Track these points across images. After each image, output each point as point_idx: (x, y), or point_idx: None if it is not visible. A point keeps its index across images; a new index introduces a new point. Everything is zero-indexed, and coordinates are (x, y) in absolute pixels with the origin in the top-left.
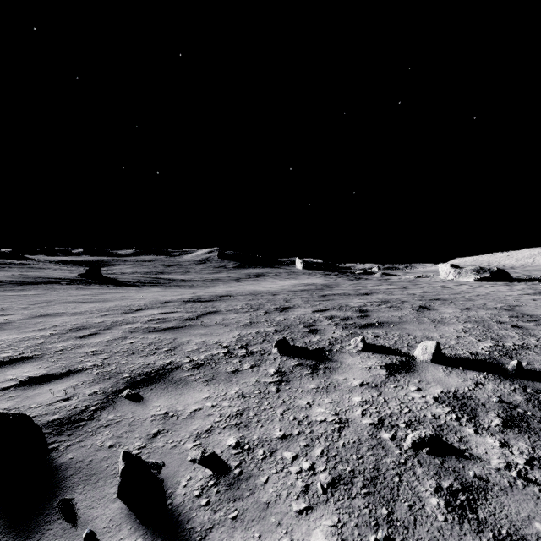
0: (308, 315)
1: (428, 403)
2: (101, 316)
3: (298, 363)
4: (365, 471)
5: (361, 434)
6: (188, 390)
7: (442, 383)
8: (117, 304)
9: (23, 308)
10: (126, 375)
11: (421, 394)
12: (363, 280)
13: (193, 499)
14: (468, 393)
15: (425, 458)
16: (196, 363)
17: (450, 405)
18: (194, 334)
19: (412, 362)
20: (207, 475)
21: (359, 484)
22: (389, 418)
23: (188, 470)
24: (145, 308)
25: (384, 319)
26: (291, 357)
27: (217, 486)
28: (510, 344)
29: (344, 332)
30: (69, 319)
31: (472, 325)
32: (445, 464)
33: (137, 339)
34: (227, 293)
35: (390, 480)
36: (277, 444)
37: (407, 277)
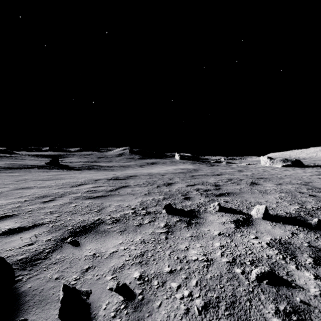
0: (183, 188)
1: (263, 247)
2: (57, 189)
3: (179, 219)
4: (226, 297)
5: (221, 269)
6: (108, 238)
7: (271, 233)
8: (67, 181)
9: (10, 184)
10: (70, 228)
11: (258, 240)
12: (216, 166)
13: (110, 319)
14: (288, 240)
15: (265, 287)
16: (114, 220)
17: (278, 248)
18: (114, 200)
19: (250, 218)
20: (120, 300)
21: (223, 307)
22: (239, 257)
23: (107, 296)
24: (84, 183)
25: (230, 190)
26: (174, 216)
27: (127, 309)
28: (310, 207)
29: (206, 199)
30: (37, 191)
31: (284, 194)
32: (279, 292)
33: (78, 203)
34: (134, 174)
35: (243, 304)
36: (167, 276)
37: (241, 164)
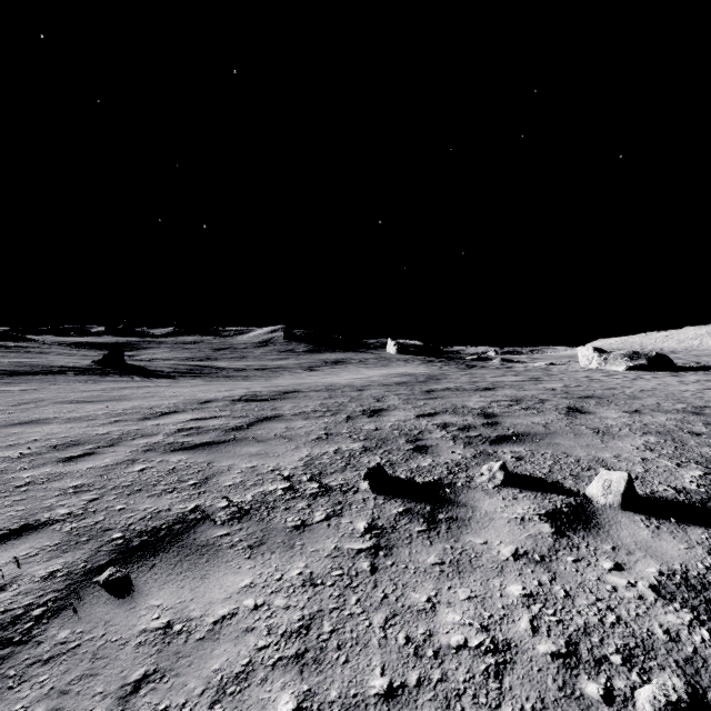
0: (410, 422)
1: (645, 600)
2: (108, 424)
3: (404, 508)
4: None
5: (542, 683)
6: (215, 569)
7: (654, 552)
8: (135, 405)
9: None
10: (117, 535)
11: (626, 578)
12: (478, 368)
13: None
14: (708, 576)
15: None
16: (237, 510)
17: (688, 605)
18: (241, 454)
19: (589, 507)
20: None
21: None
22: (585, 638)
23: None
24: (175, 410)
25: (522, 428)
26: (391, 498)
27: None
28: None
29: (468, 451)
30: (59, 429)
31: (655, 438)
32: None
33: (151, 463)
34: (295, 388)
35: None
36: None
37: (535, 365)
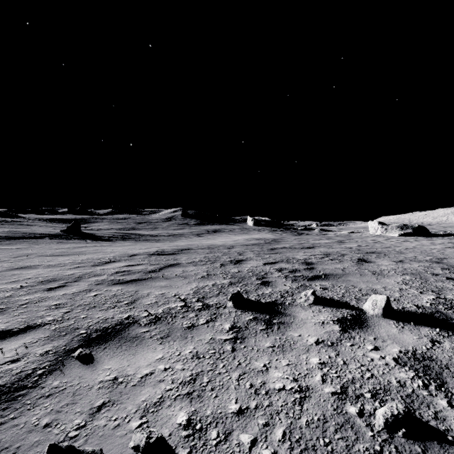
0: (259, 268)
1: (389, 366)
2: (73, 268)
3: (253, 317)
4: None
5: (325, 407)
6: (141, 350)
7: (398, 340)
8: (89, 257)
9: (4, 261)
10: (82, 331)
11: (379, 354)
12: (305, 235)
13: None
14: (428, 353)
15: (403, 444)
16: (153, 318)
17: (413, 368)
18: (155, 286)
19: (363, 316)
20: None
21: None
22: (352, 385)
23: None
24: (114, 260)
25: (328, 271)
26: (245, 311)
27: None
28: (452, 297)
29: (294, 284)
30: (43, 272)
31: (409, 277)
32: (428, 453)
33: (101, 291)
34: (188, 247)
35: None
36: (233, 422)
37: (341, 233)
